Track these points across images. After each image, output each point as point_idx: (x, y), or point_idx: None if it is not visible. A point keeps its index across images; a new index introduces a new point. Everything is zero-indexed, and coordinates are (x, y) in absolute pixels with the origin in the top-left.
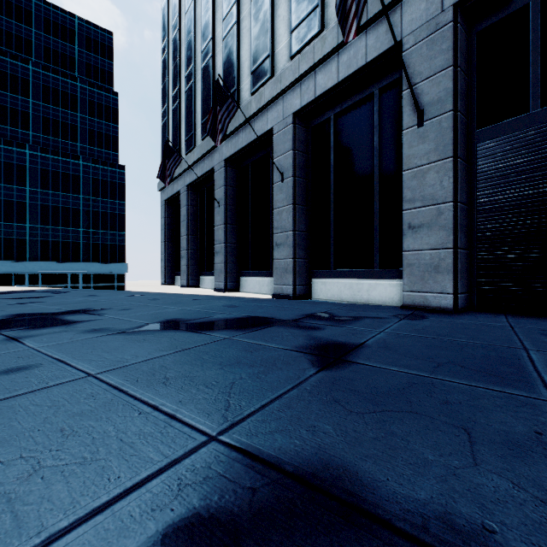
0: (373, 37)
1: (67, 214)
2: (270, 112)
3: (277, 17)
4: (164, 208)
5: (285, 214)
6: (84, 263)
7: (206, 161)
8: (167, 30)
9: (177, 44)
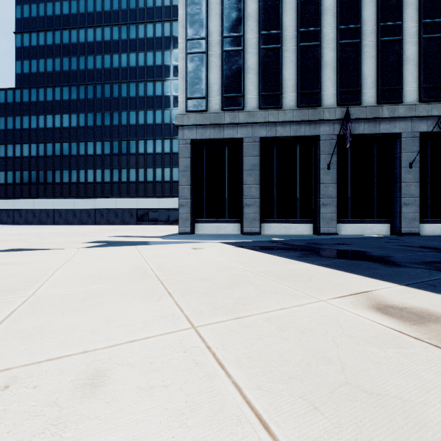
0: None
1: None
2: (398, 122)
3: (405, 69)
4: (190, 148)
5: (413, 187)
6: None
7: (304, 126)
8: None
9: None
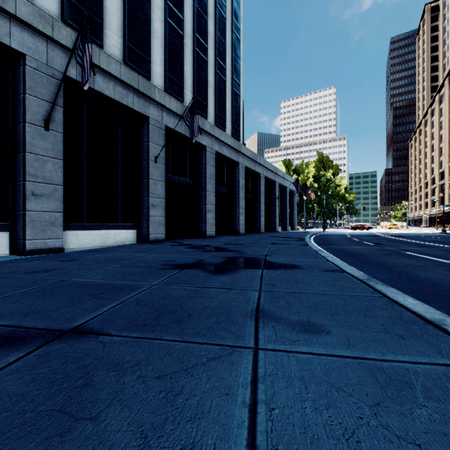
0: (137, 99)
1: None
2: (19, 31)
3: None
4: None
5: (53, 166)
6: None
7: None
8: None
9: None
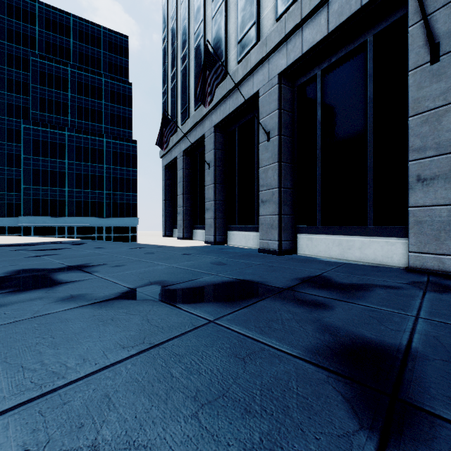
0: None
1: (95, 180)
2: (256, 76)
3: None
4: (164, 172)
5: (271, 171)
6: (106, 218)
7: (198, 129)
8: (167, 22)
9: (174, 32)
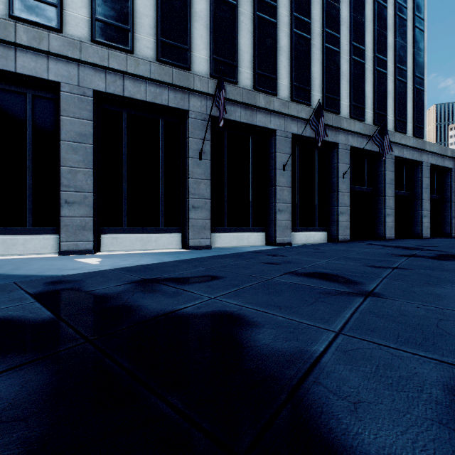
0: (330, 133)
1: None
2: (273, 117)
3: (280, 59)
4: None
5: (287, 192)
6: None
7: (168, 92)
8: None
9: None
